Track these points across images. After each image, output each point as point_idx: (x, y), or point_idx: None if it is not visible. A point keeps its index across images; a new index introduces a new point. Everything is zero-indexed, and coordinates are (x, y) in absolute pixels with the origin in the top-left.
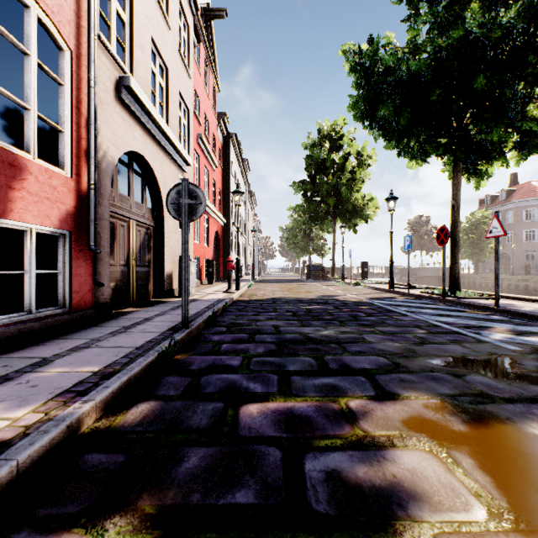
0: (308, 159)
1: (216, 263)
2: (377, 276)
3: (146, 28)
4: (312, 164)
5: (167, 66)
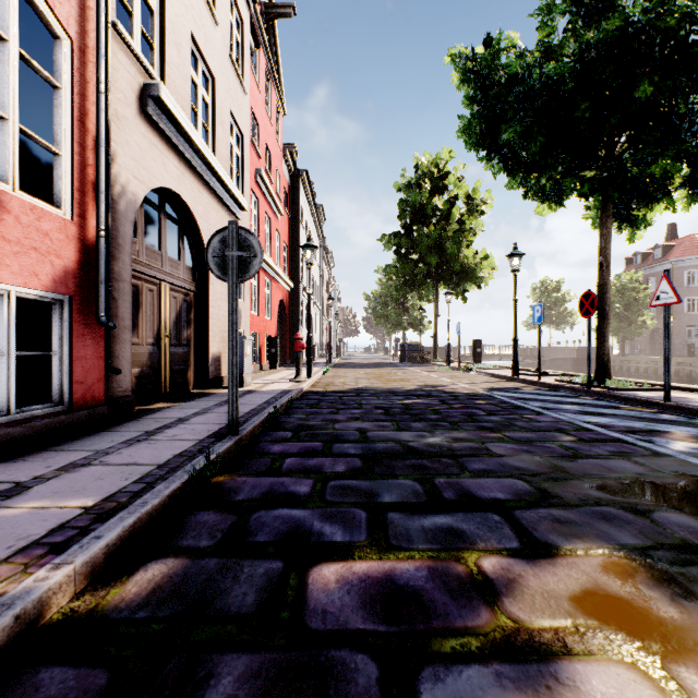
0: (402, 204)
1: (281, 341)
2: (493, 358)
3: (184, 20)
4: (407, 211)
5: (214, 75)
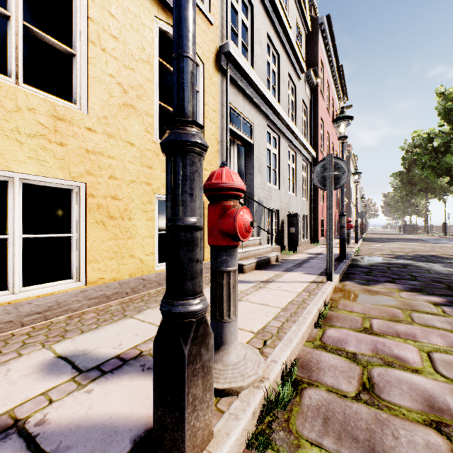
0: (403, 158)
1: None
2: None
3: None
4: (406, 162)
5: None
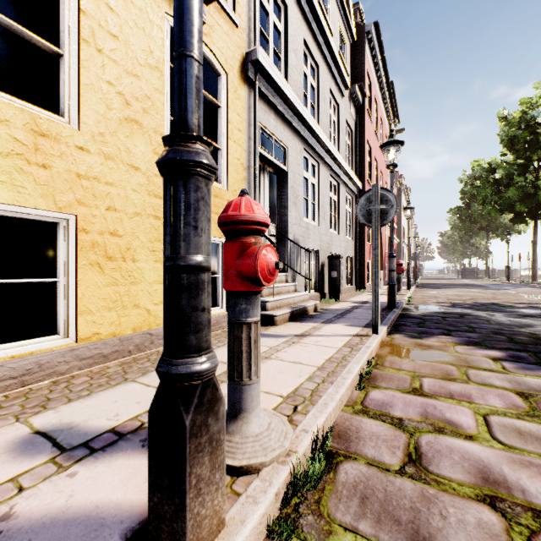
0: (462, 191)
1: None
2: None
3: None
4: (465, 196)
5: None
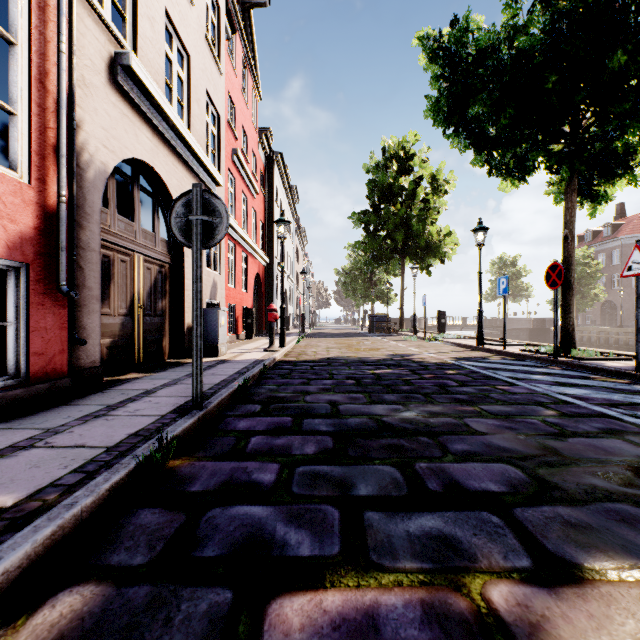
0: (370, 184)
1: (257, 313)
2: (454, 328)
3: None
4: (375, 190)
5: (189, 53)
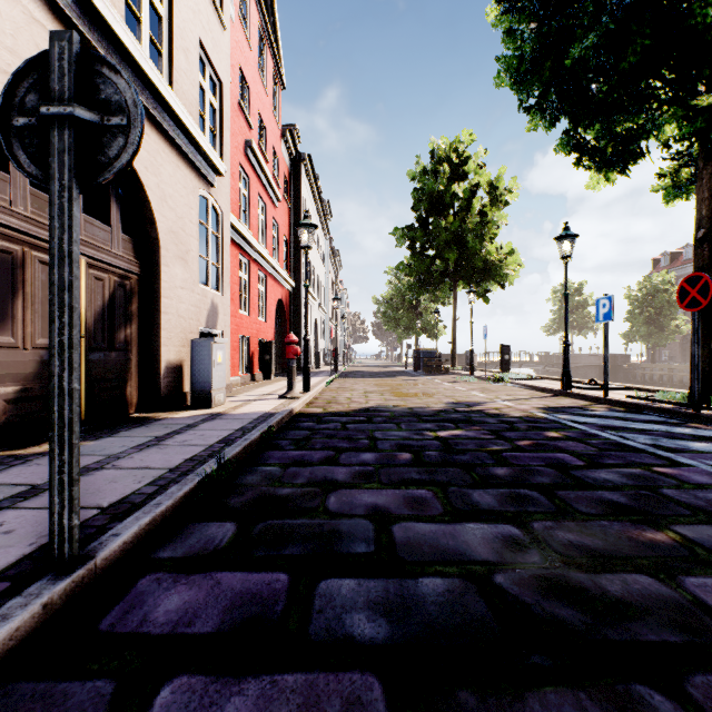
0: (416, 194)
1: (280, 347)
2: (512, 365)
3: None
4: (423, 200)
5: None
